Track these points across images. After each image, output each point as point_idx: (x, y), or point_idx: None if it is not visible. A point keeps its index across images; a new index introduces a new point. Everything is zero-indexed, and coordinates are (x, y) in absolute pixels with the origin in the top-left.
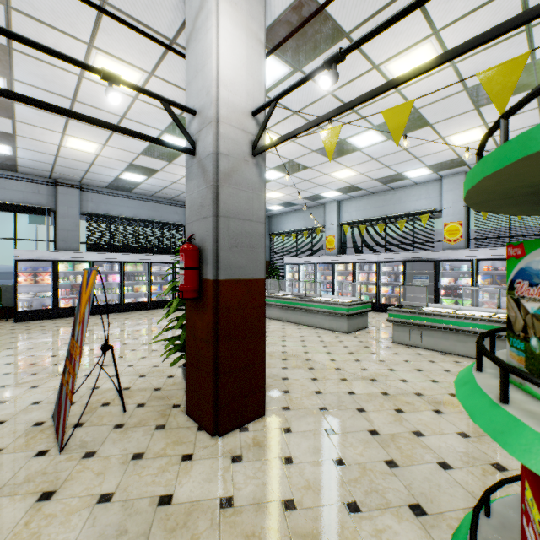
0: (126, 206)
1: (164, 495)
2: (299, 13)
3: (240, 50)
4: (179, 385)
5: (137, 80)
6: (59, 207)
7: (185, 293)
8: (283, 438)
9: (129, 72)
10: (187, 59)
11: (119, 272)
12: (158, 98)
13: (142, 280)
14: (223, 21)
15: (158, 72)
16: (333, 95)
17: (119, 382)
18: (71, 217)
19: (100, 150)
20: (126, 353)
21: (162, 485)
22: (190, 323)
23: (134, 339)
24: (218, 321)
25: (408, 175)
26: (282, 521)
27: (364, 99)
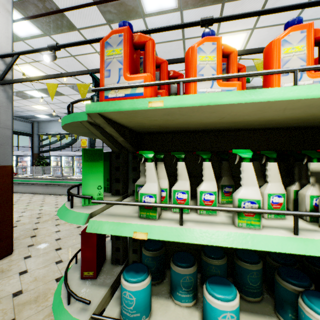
0: None
1: None
2: (44, 3)
3: None
4: None
5: None
6: None
7: None
8: (23, 262)
9: None
10: None
11: None
12: None
13: None
14: None
15: None
16: (75, 58)
17: None
18: None
19: None
20: None
21: None
22: None
23: None
24: None
25: None
26: (10, 303)
27: (69, 75)
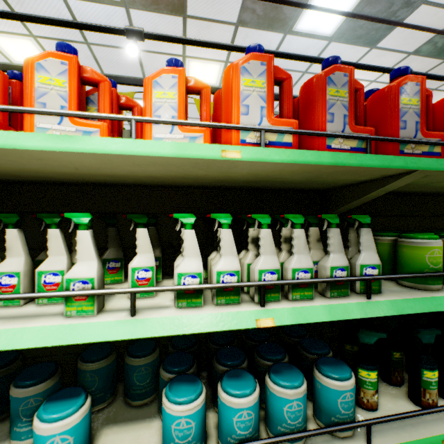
0: None
1: None
2: None
3: None
4: None
5: None
6: None
7: None
8: None
9: None
10: None
11: None
12: None
13: None
14: None
15: None
16: None
17: None
18: None
19: None
20: None
21: None
22: None
23: None
24: None
25: None
26: None
27: None
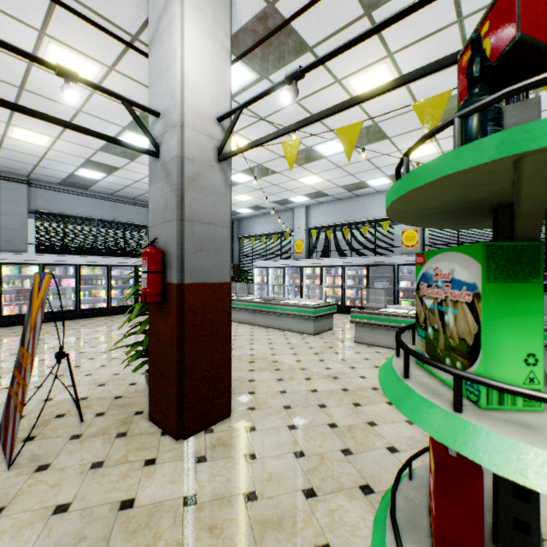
0: (83, 204)
1: (126, 500)
2: (265, 23)
3: (206, 56)
4: (142, 392)
5: (96, 73)
6: (2, 204)
7: (148, 297)
8: (247, 436)
9: (86, 65)
10: (151, 59)
11: (74, 275)
12: (119, 98)
13: (100, 284)
14: (187, 26)
15: (119, 67)
16: (299, 104)
17: (76, 391)
18: (17, 215)
19: (53, 143)
20: (83, 362)
21: (123, 491)
22: (153, 328)
23: (92, 347)
24: (183, 324)
25: (371, 183)
26: (244, 511)
27: (321, 116)
